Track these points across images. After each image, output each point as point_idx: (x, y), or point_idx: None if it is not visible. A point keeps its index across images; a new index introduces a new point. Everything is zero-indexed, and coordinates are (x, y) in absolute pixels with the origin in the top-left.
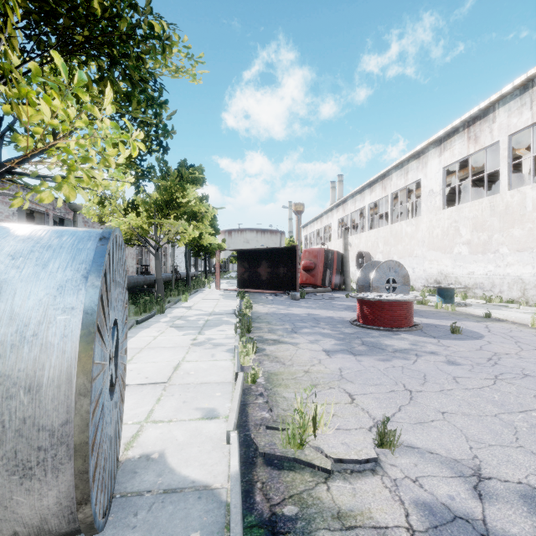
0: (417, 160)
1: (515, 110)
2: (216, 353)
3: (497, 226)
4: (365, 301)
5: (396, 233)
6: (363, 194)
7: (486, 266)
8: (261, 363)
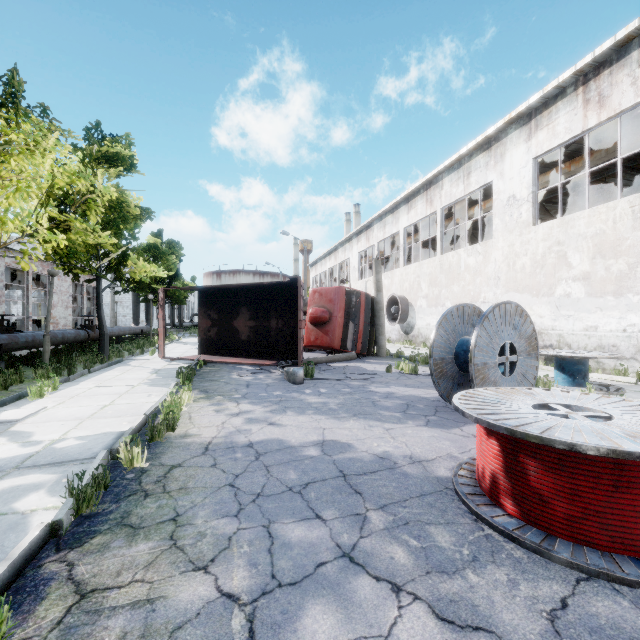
0: (486, 152)
1: None
2: None
3: None
4: (535, 443)
5: (450, 267)
6: (397, 214)
7: (623, 317)
8: None
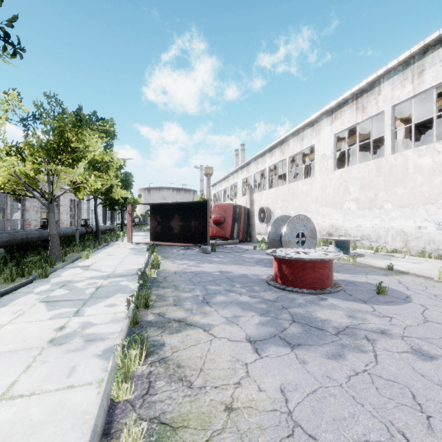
0: (311, 128)
1: (398, 84)
2: (81, 362)
3: (382, 185)
4: (285, 260)
5: (293, 191)
6: (265, 158)
7: (372, 220)
8: (152, 386)
